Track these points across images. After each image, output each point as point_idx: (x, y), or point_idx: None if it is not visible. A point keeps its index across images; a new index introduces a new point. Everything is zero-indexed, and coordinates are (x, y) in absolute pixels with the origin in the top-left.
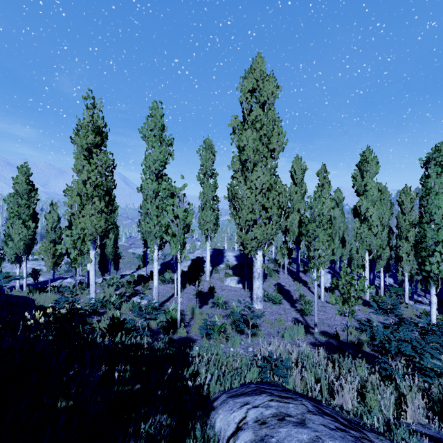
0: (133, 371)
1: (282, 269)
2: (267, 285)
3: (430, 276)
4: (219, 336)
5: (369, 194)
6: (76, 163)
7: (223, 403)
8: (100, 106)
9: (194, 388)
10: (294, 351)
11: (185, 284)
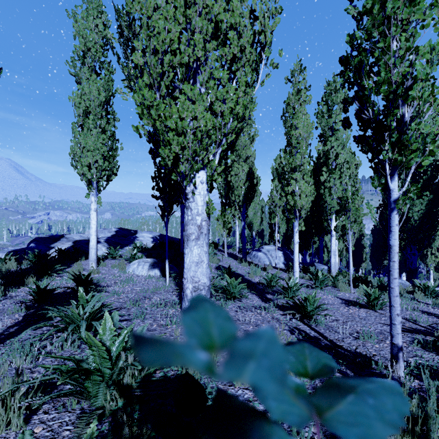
0: None
1: (219, 251)
2: None
3: None
4: None
5: (339, 134)
6: None
7: None
8: None
9: None
10: None
11: (25, 279)
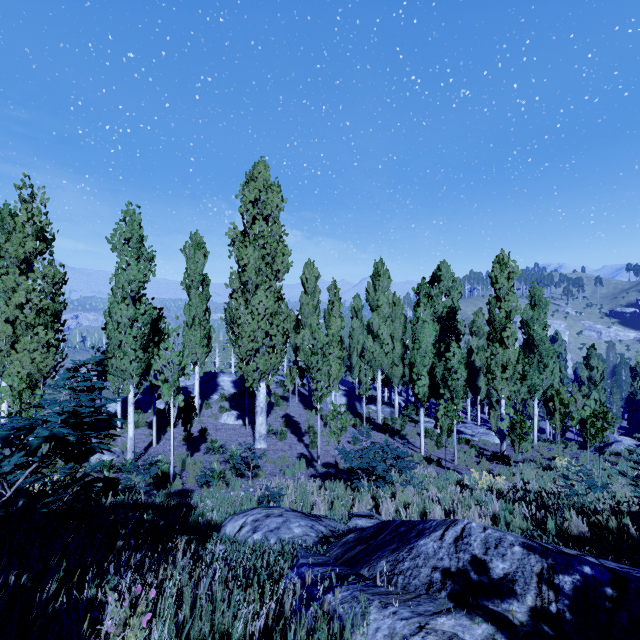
0: (155, 513)
1: (293, 394)
2: (273, 418)
3: (419, 398)
4: (219, 482)
5: (381, 310)
6: (5, 278)
7: (230, 520)
8: (42, 197)
9: (204, 522)
10: (291, 483)
11: (166, 428)
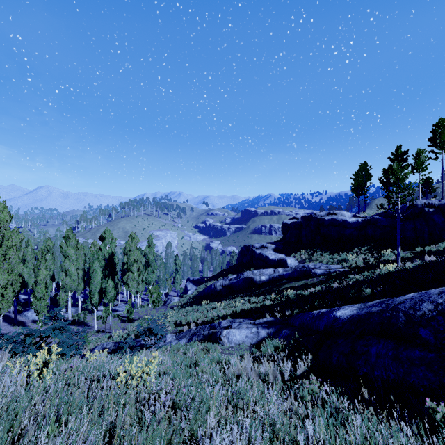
0: None
1: None
2: None
3: (94, 305)
4: None
5: (71, 257)
6: None
7: None
8: None
9: None
10: None
11: None
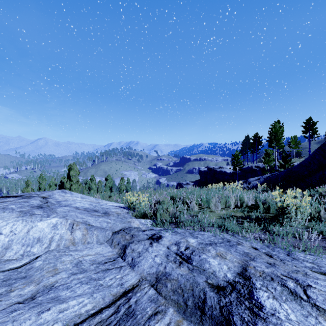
0: None
1: None
2: None
3: None
4: None
5: (94, 189)
6: None
7: None
8: (29, 183)
9: None
10: None
11: None
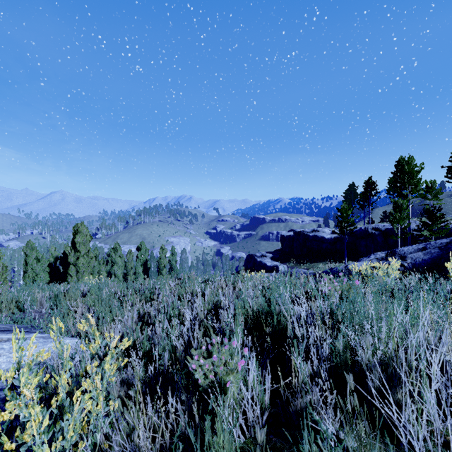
0: None
1: None
2: None
3: None
4: None
5: (118, 263)
6: None
7: None
8: (0, 255)
9: None
10: None
11: None
